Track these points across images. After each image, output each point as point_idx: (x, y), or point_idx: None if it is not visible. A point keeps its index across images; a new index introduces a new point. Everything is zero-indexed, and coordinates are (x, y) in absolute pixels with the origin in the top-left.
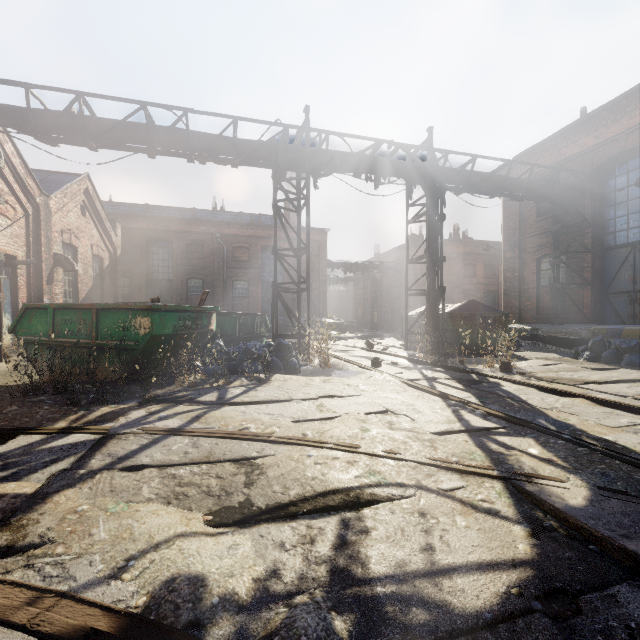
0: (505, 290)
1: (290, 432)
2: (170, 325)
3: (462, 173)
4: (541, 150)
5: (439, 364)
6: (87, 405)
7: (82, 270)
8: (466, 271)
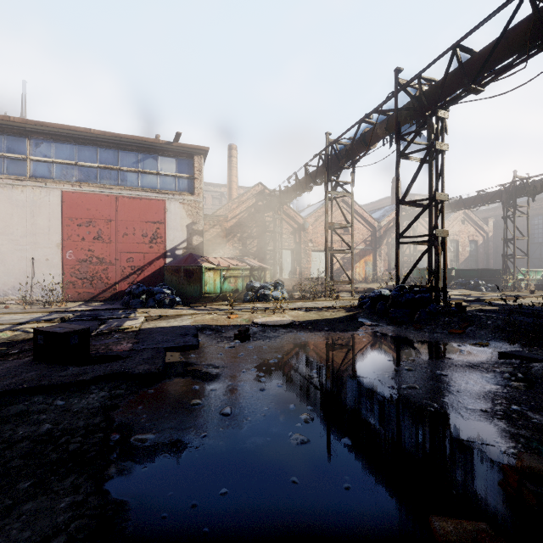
0: None
1: None
2: None
3: None
4: None
5: None
6: None
7: (461, 249)
8: None
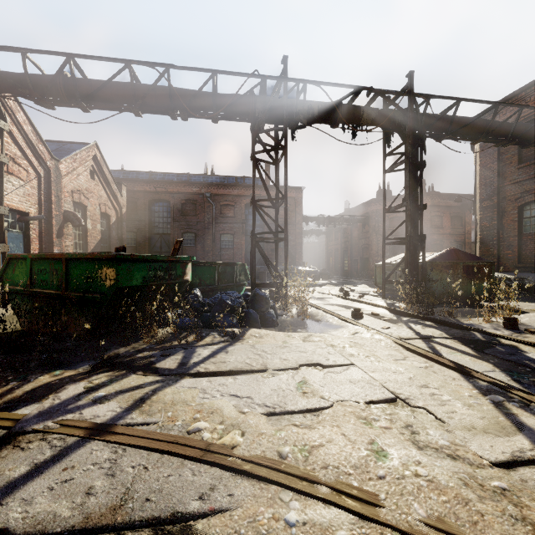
0: (481, 239)
1: (259, 447)
2: (138, 276)
3: (444, 118)
4: (524, 95)
5: (427, 317)
6: (35, 368)
7: (91, 225)
8: (433, 222)
